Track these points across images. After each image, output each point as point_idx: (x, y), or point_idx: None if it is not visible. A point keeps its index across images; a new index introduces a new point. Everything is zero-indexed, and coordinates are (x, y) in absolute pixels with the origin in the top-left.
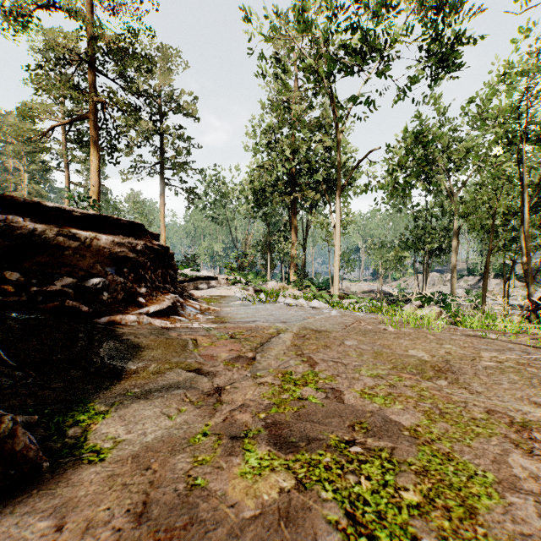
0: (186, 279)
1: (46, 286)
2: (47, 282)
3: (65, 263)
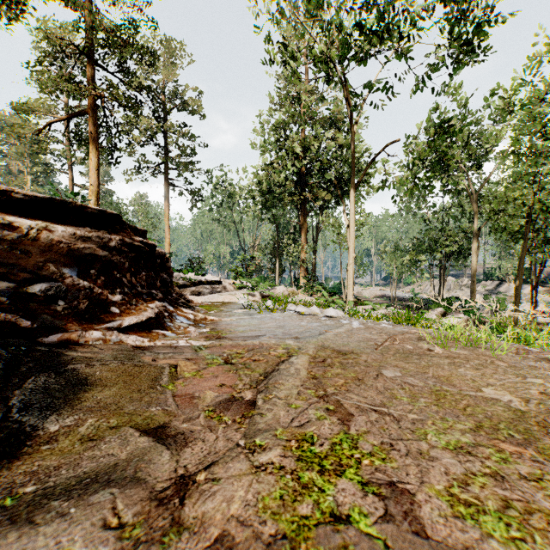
0: (187, 283)
1: None
2: None
3: None
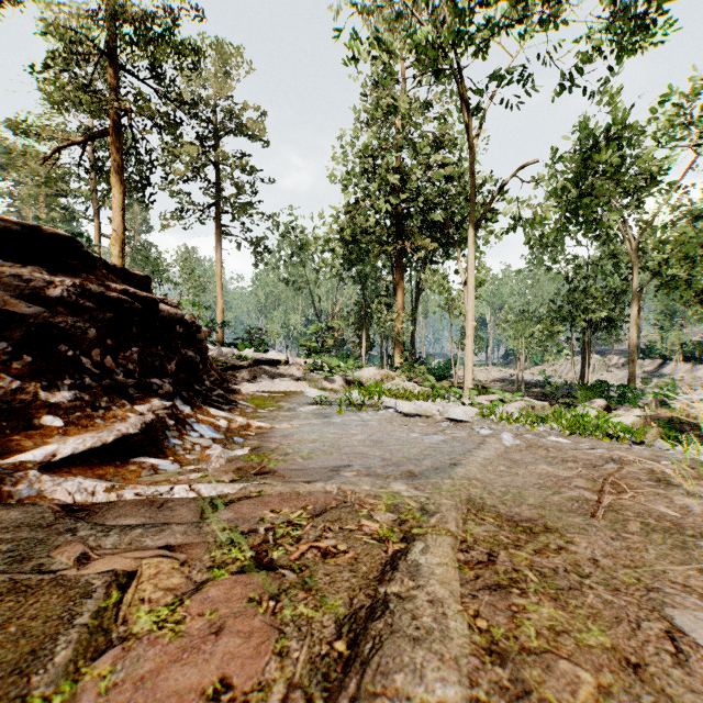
0: (238, 364)
1: None
2: None
3: None
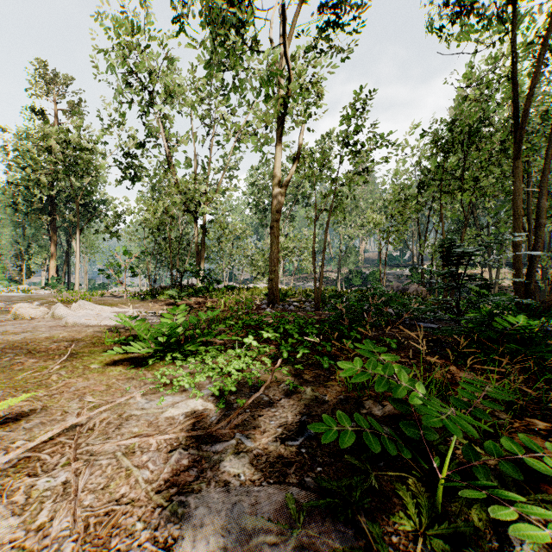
0: None
1: None
2: None
3: None
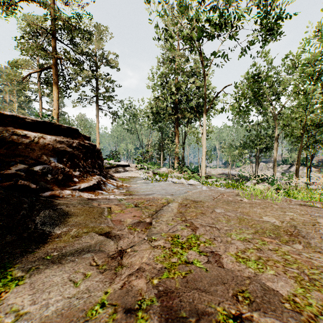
0: (110, 166)
1: (4, 170)
2: (5, 168)
3: (19, 154)
